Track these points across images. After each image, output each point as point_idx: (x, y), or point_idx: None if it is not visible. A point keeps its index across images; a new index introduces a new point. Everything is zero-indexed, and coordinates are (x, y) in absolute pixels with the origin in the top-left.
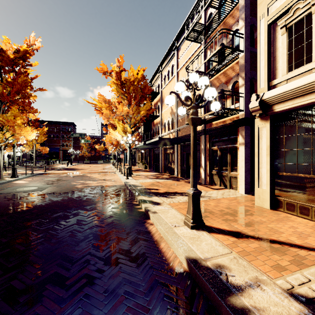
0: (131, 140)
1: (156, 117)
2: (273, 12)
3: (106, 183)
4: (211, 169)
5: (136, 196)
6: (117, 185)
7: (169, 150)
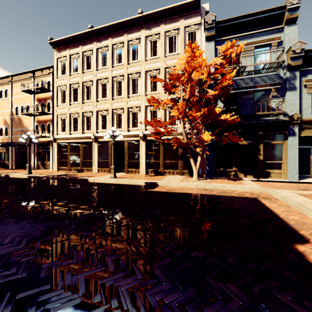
0: None
1: None
2: (58, 112)
3: None
4: (38, 161)
5: None
6: None
7: (1, 150)
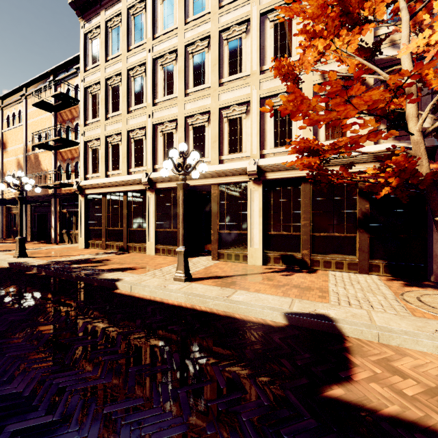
0: None
1: None
2: (86, 137)
3: None
4: (62, 229)
5: None
6: None
7: (15, 210)
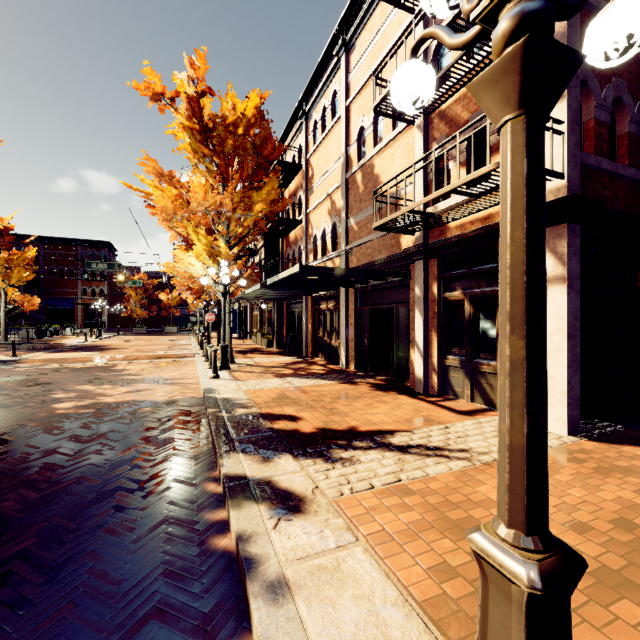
0: (230, 276)
1: (295, 224)
2: None
3: (152, 394)
4: (444, 352)
5: (220, 454)
6: (180, 401)
7: (324, 303)
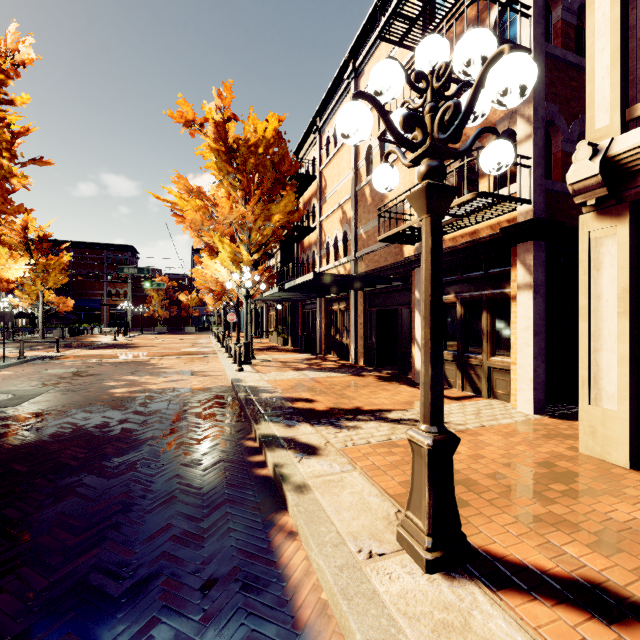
0: (251, 281)
1: (309, 231)
2: None
3: (188, 383)
4: None
5: (255, 422)
6: (213, 388)
7: (336, 304)
